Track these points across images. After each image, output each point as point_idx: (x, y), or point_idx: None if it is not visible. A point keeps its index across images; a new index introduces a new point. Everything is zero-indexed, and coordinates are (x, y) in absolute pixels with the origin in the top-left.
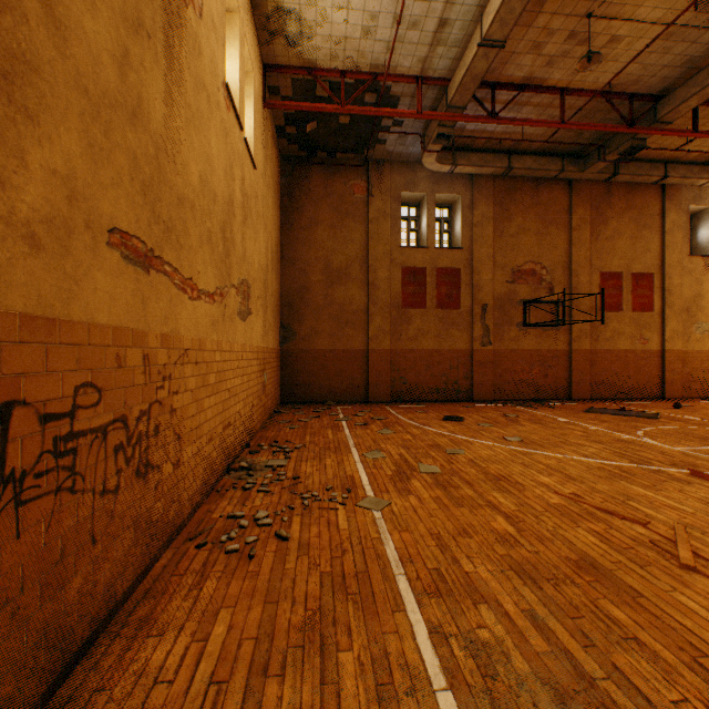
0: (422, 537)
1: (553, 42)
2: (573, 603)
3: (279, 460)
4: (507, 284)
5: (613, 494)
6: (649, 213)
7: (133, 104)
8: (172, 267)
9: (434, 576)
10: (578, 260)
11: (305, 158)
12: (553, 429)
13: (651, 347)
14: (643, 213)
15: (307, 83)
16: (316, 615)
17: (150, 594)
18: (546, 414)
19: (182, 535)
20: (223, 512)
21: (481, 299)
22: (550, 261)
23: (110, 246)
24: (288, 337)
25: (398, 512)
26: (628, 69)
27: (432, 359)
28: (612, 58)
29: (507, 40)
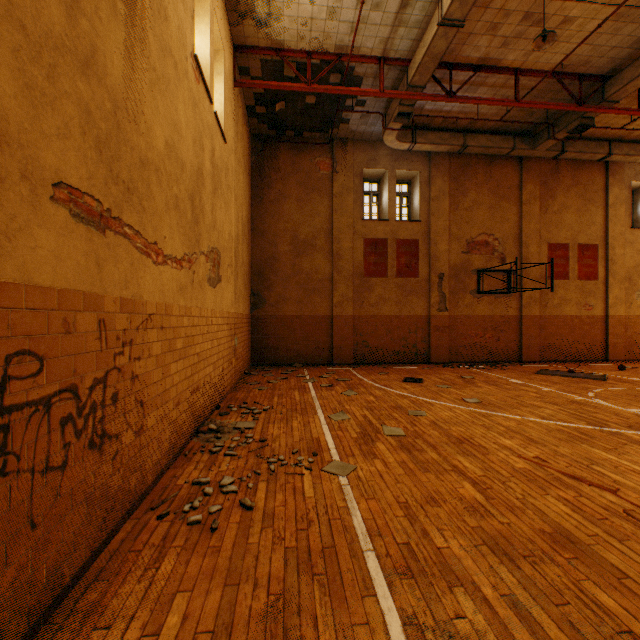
0: (390, 506)
1: (509, 23)
2: (555, 585)
3: (247, 422)
4: (462, 254)
5: (576, 458)
6: (594, 188)
7: (85, 53)
8: (133, 230)
9: (405, 552)
10: (528, 232)
11: (274, 137)
12: (508, 390)
13: (596, 313)
14: (588, 188)
15: (275, 64)
16: (279, 601)
17: (102, 574)
18: (500, 376)
19: (144, 504)
20: (188, 477)
21: (438, 268)
22: (501, 233)
23: (54, 201)
24: (258, 303)
25: (364, 477)
26: (579, 50)
27: (392, 324)
28: (564, 39)
29: (465, 21)
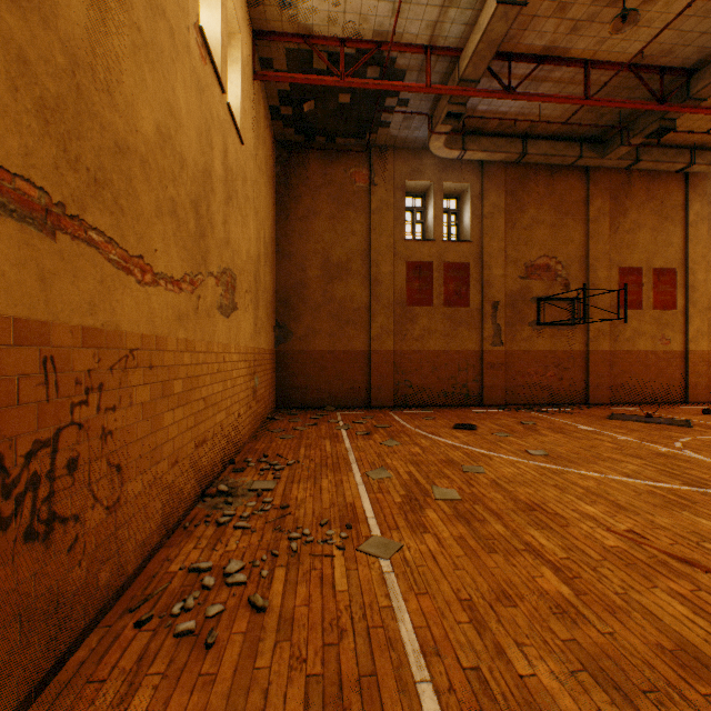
0: (448, 606)
1: (580, 3)
2: None
3: (266, 481)
4: (520, 280)
5: (681, 532)
6: (672, 204)
7: None
8: (104, 236)
9: (474, 685)
10: (596, 255)
11: (302, 144)
12: (579, 439)
13: (674, 347)
14: (664, 204)
15: (303, 54)
16: None
17: None
18: (566, 422)
19: (121, 602)
20: (185, 561)
21: (492, 296)
22: (565, 256)
23: None
24: (284, 337)
25: (412, 561)
26: (662, 36)
27: (439, 361)
28: (644, 22)
29: None
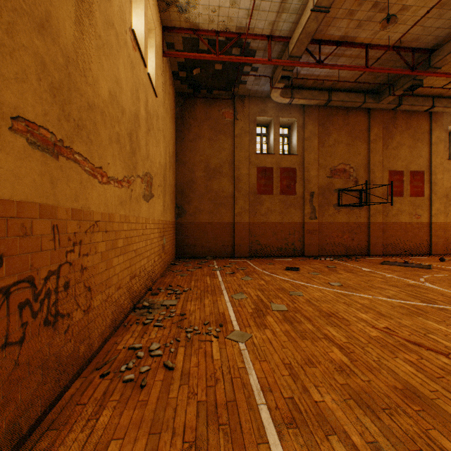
0: (277, 367)
1: (362, 10)
2: (409, 434)
3: (172, 300)
4: (327, 178)
5: (416, 328)
6: (421, 131)
7: (41, 17)
8: (82, 157)
9: (290, 405)
10: (374, 163)
11: (192, 94)
12: (361, 276)
13: (423, 220)
14: (417, 131)
15: (193, 40)
16: (192, 448)
17: (54, 424)
18: (355, 266)
19: (91, 365)
20: (126, 344)
21: (309, 188)
22: (355, 163)
23: (13, 131)
24: (181, 213)
25: (258, 344)
26: (412, 30)
27: (277, 228)
28: (401, 22)
29: (331, 8)
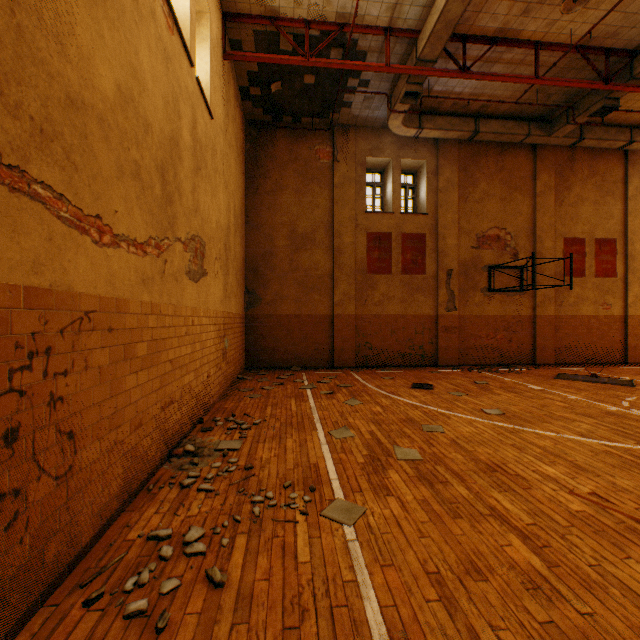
0: (416, 581)
1: None
2: None
3: (233, 441)
4: (472, 249)
5: None
6: (612, 179)
7: None
8: (52, 191)
9: None
10: (542, 226)
11: (270, 123)
12: (531, 399)
13: (614, 312)
14: (606, 179)
15: (270, 36)
16: None
17: None
18: (517, 381)
19: (73, 576)
20: (144, 527)
21: (446, 265)
22: (514, 227)
23: None
24: (253, 302)
25: (376, 527)
26: (608, 18)
27: (397, 324)
28: (592, 5)
29: None
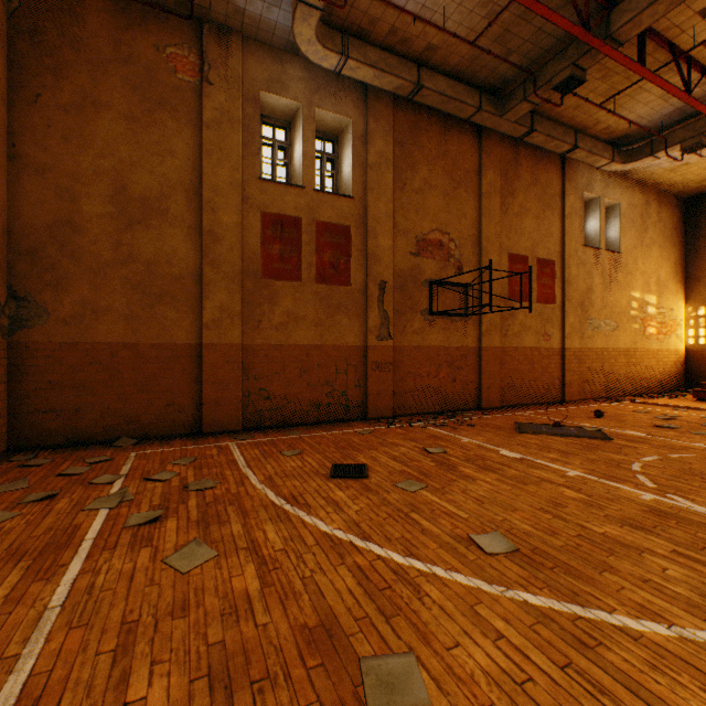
0: None
1: None
2: None
3: None
4: (411, 256)
5: None
6: (552, 192)
7: None
8: None
9: None
10: (489, 236)
11: None
12: (524, 485)
13: (554, 344)
14: (546, 191)
15: None
16: None
17: None
18: (480, 443)
19: None
20: None
21: (378, 274)
22: (459, 233)
23: None
24: (28, 317)
25: None
26: None
27: (310, 359)
28: None
29: None
